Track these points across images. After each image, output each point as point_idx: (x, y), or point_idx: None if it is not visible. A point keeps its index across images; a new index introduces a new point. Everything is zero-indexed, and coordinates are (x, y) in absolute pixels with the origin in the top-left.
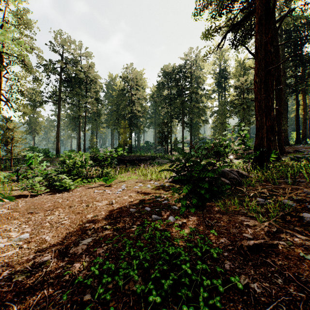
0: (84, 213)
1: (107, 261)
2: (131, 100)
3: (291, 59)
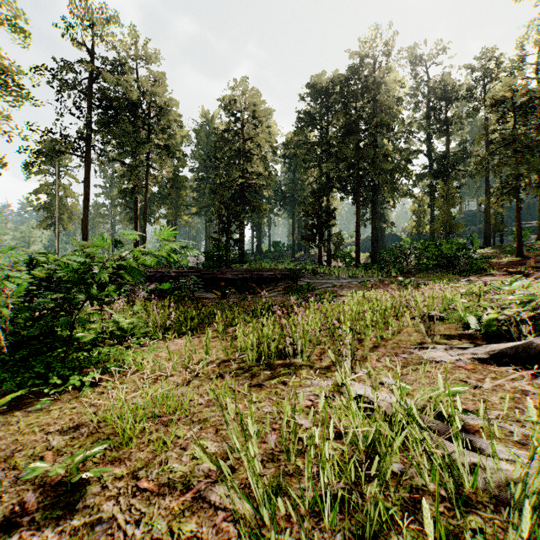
0: None
1: None
2: (244, 150)
3: None
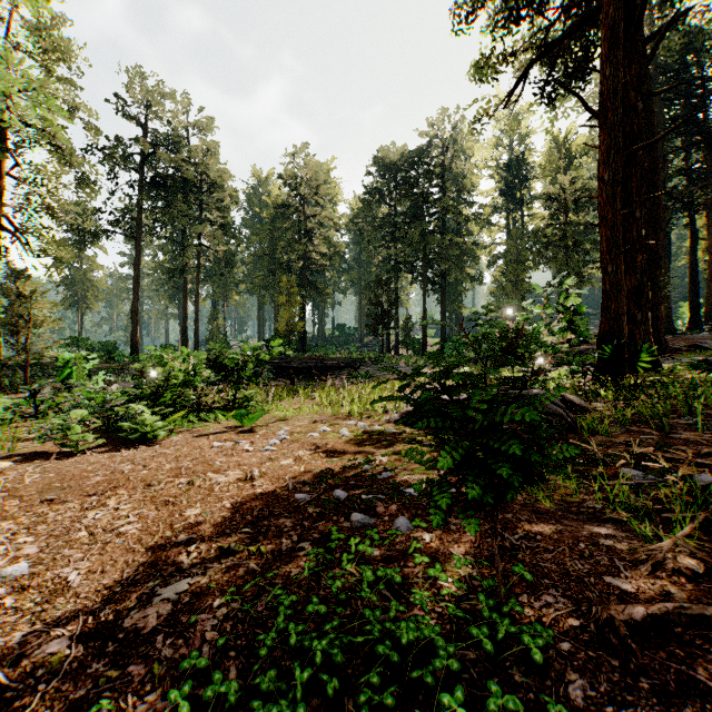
0: (180, 505)
1: (218, 672)
2: (305, 228)
3: (679, 132)
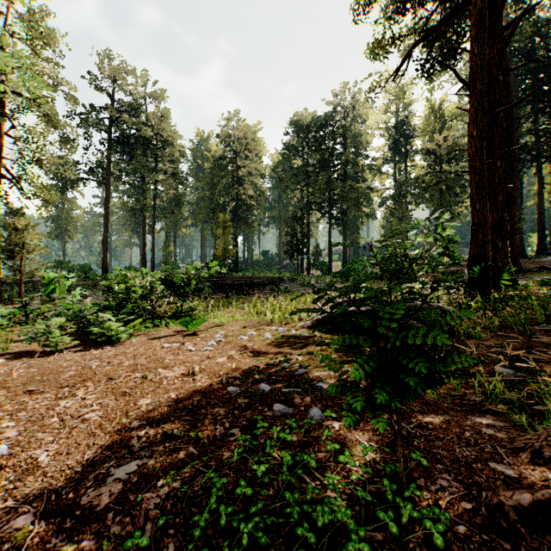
0: (134, 396)
1: None
2: (237, 176)
3: (529, 100)
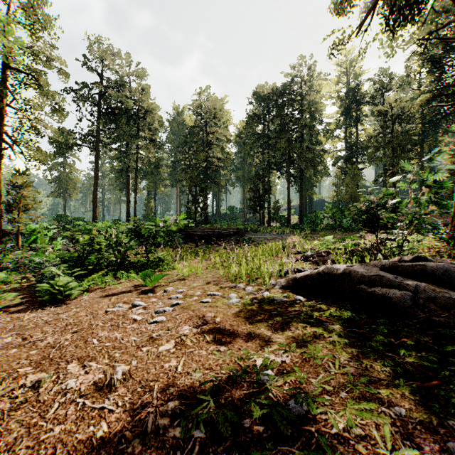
0: None
1: None
2: (207, 141)
3: None
